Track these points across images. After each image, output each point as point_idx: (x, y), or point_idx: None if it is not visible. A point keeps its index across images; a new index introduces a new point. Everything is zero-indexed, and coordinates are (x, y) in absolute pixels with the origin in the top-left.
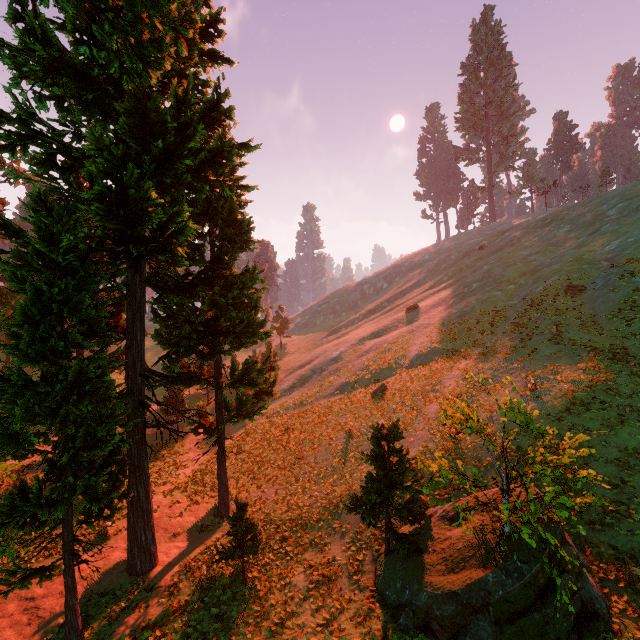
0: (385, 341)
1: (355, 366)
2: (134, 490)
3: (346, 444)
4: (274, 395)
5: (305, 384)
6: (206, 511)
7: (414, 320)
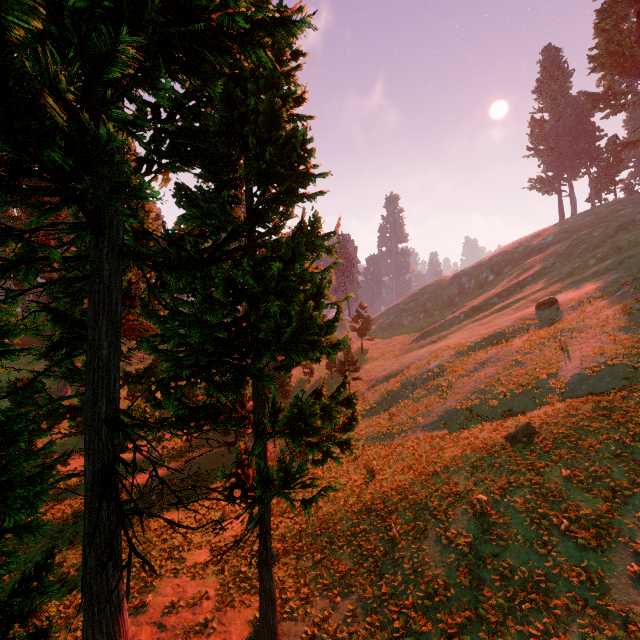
0: (511, 350)
1: (466, 385)
2: (89, 638)
3: (477, 537)
4: (351, 448)
5: (393, 403)
6: (242, 627)
7: (554, 320)
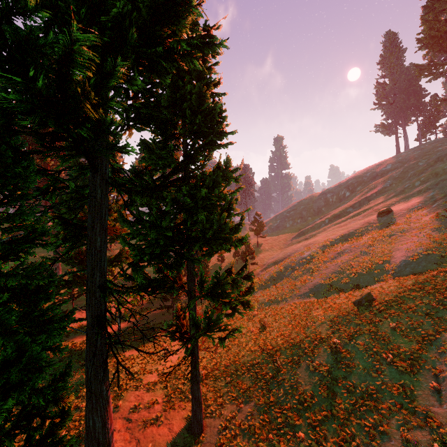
0: (359, 244)
1: (328, 268)
2: (90, 419)
3: (333, 366)
4: (250, 306)
5: (279, 280)
6: (180, 421)
7: (389, 224)
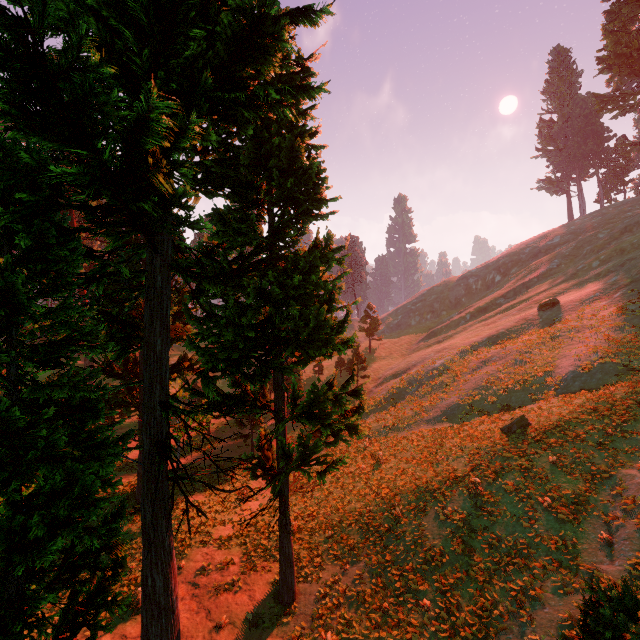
0: (512, 349)
1: (469, 382)
2: (148, 576)
3: (471, 513)
4: (359, 432)
5: (400, 400)
6: (264, 587)
7: (554, 320)
